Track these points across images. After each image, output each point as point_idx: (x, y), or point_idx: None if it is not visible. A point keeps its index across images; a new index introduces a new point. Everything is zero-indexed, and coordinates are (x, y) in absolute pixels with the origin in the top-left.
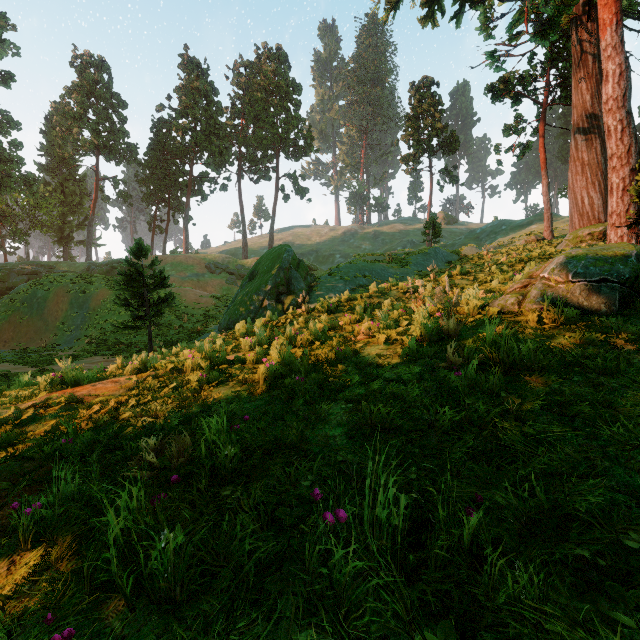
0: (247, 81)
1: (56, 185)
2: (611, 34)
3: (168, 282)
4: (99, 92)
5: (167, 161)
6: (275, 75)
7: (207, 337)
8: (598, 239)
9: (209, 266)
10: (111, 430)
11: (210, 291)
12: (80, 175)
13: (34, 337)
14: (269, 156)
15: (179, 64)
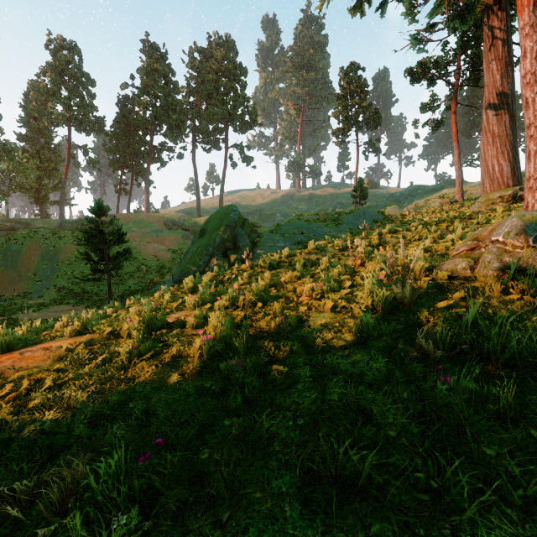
0: (200, 64)
1: (33, 152)
2: (529, 14)
3: (131, 237)
4: (70, 71)
5: (131, 132)
6: (224, 59)
7: (146, 300)
8: (507, 201)
9: (167, 223)
10: (7, 429)
11: (167, 245)
12: (55, 144)
13: (8, 286)
14: (219, 129)
15: (141, 48)
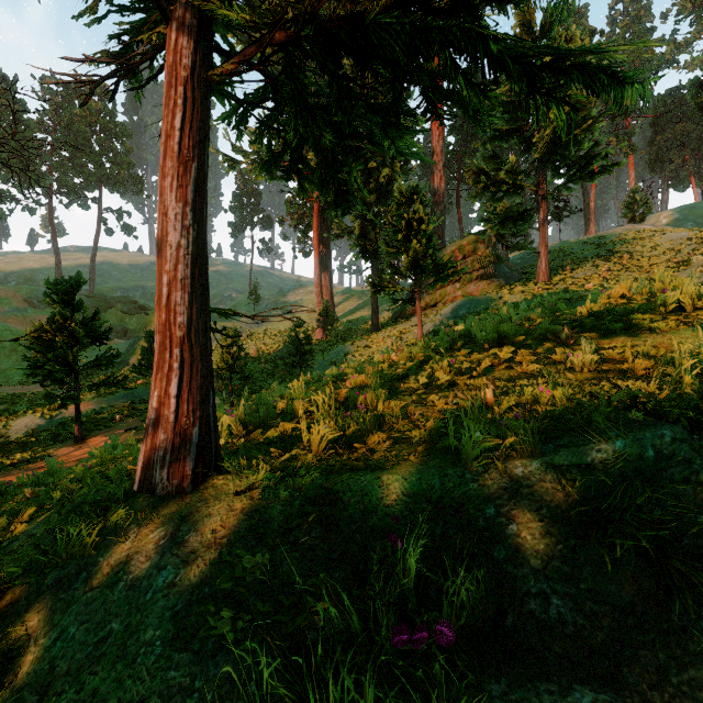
0: (62, 102)
1: None
2: (317, 260)
3: None
4: None
5: None
6: (101, 112)
7: None
8: None
9: (31, 301)
10: None
11: None
12: None
13: None
14: (92, 189)
15: None
